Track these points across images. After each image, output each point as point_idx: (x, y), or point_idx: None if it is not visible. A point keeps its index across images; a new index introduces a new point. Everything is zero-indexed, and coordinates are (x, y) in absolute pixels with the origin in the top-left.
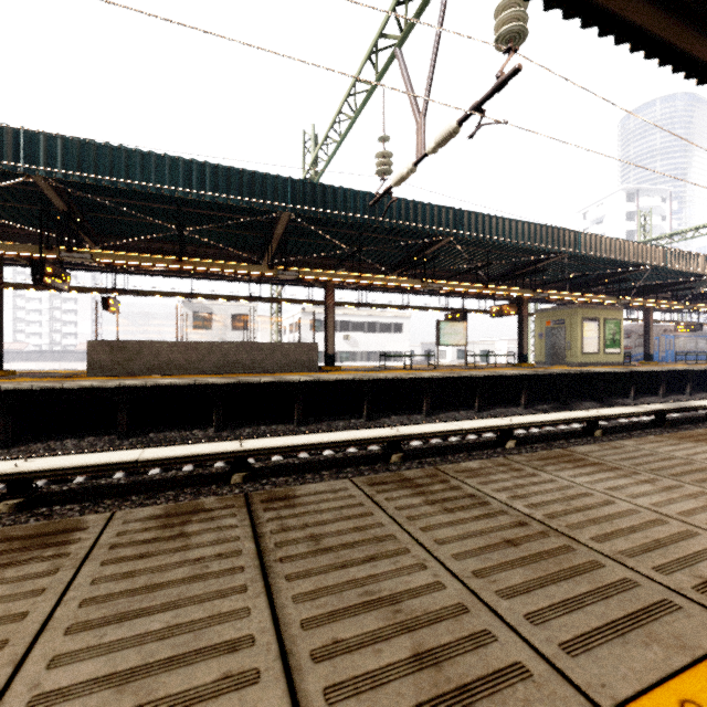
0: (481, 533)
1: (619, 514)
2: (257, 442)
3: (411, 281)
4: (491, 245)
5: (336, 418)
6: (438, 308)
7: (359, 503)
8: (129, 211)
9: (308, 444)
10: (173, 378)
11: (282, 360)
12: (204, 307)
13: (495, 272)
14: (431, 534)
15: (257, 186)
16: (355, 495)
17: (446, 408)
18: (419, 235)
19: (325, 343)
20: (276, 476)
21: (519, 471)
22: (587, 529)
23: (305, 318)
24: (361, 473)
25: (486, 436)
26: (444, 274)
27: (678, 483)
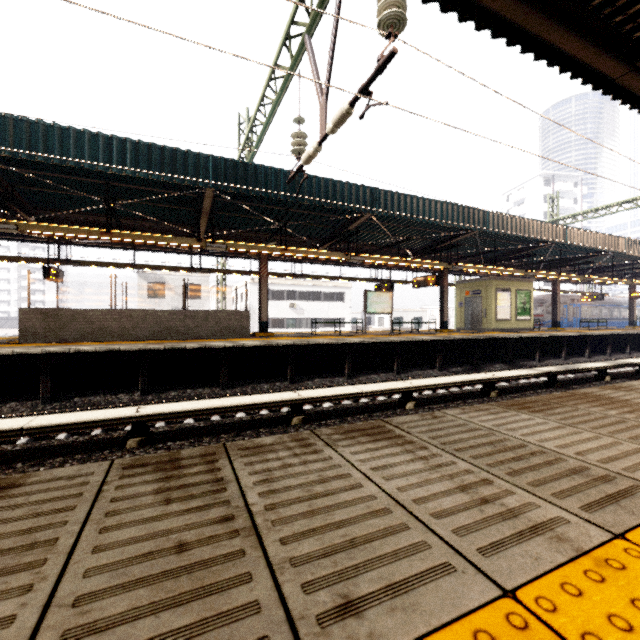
0: (165, 533)
1: (350, 502)
2: (157, 407)
3: (335, 254)
4: (409, 222)
5: (262, 381)
6: (368, 279)
7: (81, 492)
8: (56, 184)
9: (206, 409)
10: (102, 344)
11: (215, 327)
12: (159, 277)
13: (417, 246)
14: (105, 536)
15: (179, 162)
16: (90, 482)
17: (368, 370)
18: (342, 212)
19: (259, 310)
20: (174, 440)
21: (308, 447)
22: (291, 525)
23: (254, 288)
24: (259, 436)
25: (393, 398)
26: (371, 248)
27: (454, 459)
